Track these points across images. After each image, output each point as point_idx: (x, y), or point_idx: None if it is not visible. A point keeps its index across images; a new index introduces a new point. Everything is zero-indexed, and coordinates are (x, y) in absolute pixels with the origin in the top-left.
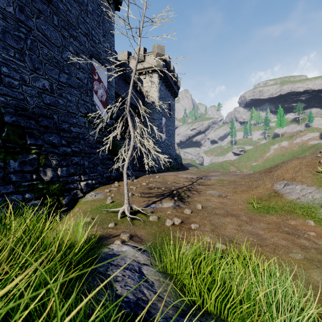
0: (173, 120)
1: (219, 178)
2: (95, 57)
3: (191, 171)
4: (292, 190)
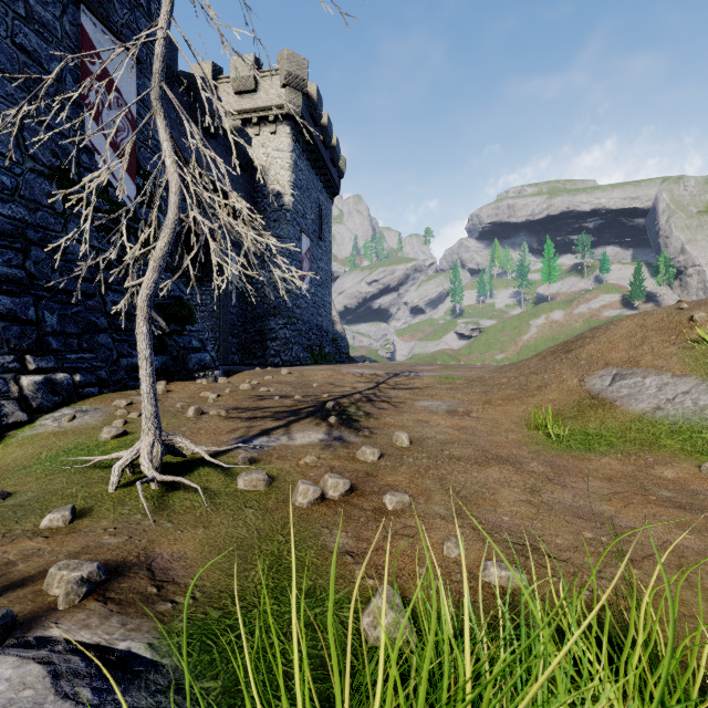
0: (328, 248)
1: (442, 374)
2: (92, 6)
3: (371, 365)
4: (635, 389)
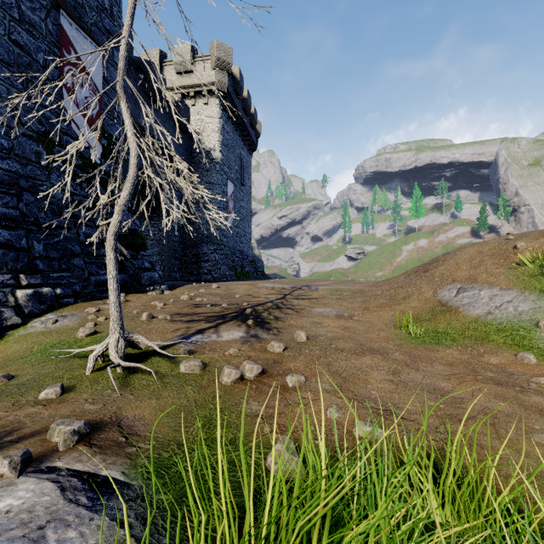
0: (248, 191)
1: (333, 288)
2: (69, 10)
3: (280, 280)
4: (473, 299)
